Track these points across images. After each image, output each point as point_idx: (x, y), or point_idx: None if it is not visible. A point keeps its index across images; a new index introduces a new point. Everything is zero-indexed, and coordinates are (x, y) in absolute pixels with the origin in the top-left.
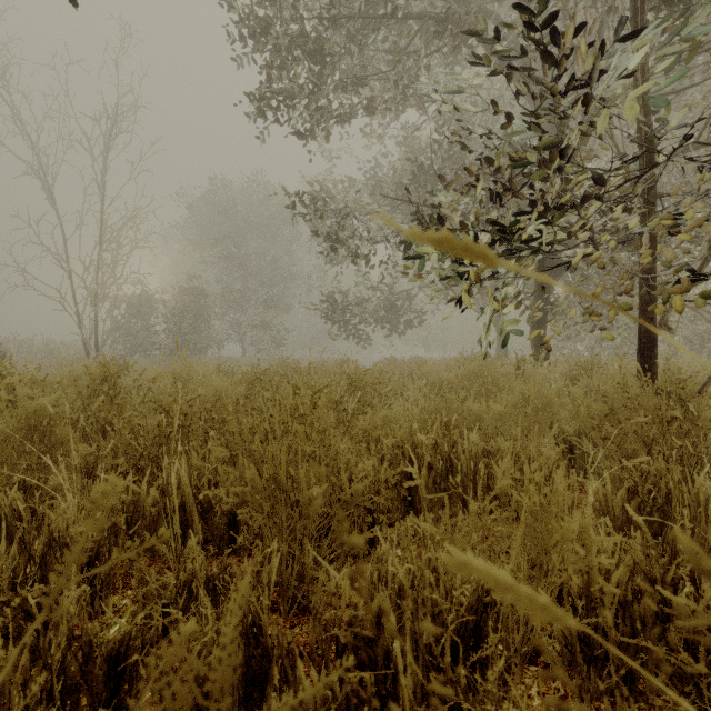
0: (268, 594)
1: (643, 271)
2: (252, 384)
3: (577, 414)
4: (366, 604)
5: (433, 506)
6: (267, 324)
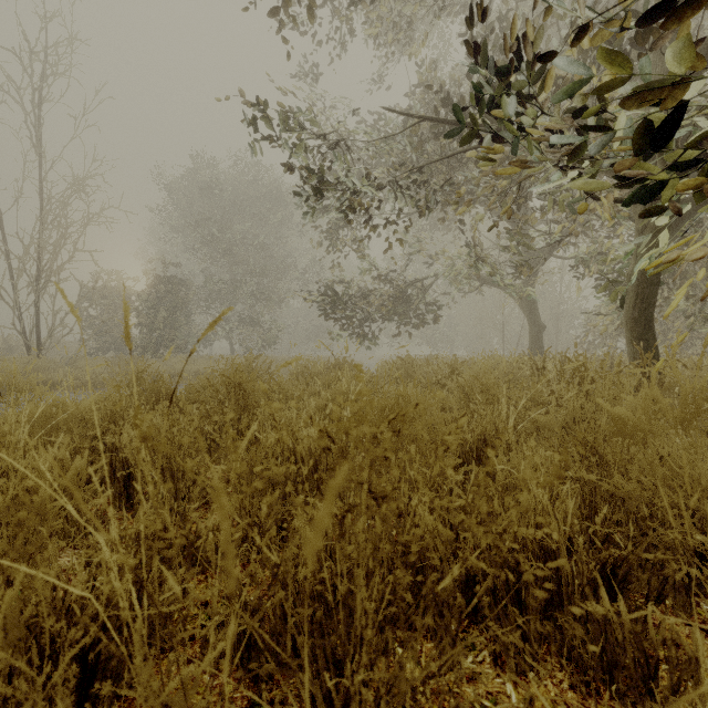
0: None
1: None
2: None
3: None
4: None
5: None
6: (256, 319)
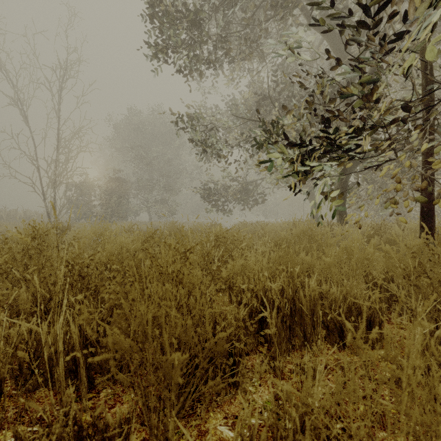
0: None
1: (425, 160)
2: (147, 241)
3: (387, 265)
4: None
5: (281, 340)
6: (164, 201)
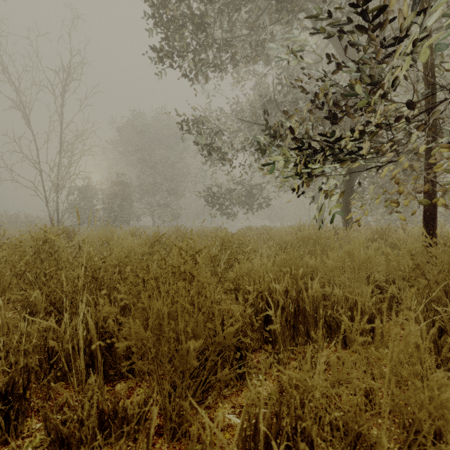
0: (148, 441)
1: (427, 165)
2: (154, 245)
3: (388, 267)
4: (237, 446)
5: (285, 338)
6: (168, 205)
